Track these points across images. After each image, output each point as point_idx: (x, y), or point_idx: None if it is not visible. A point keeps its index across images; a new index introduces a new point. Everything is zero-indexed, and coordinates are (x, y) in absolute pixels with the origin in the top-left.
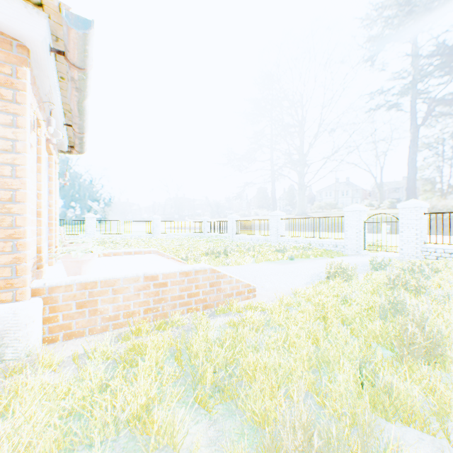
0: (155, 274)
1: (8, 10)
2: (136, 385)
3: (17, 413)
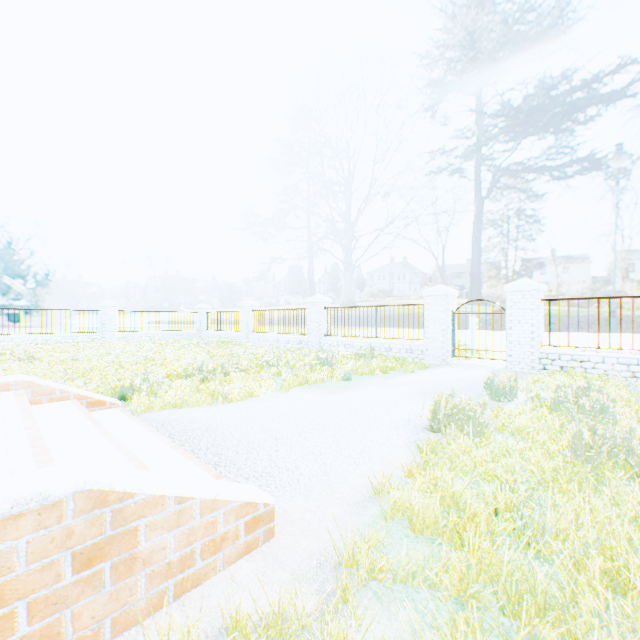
0: None
1: None
2: None
3: None
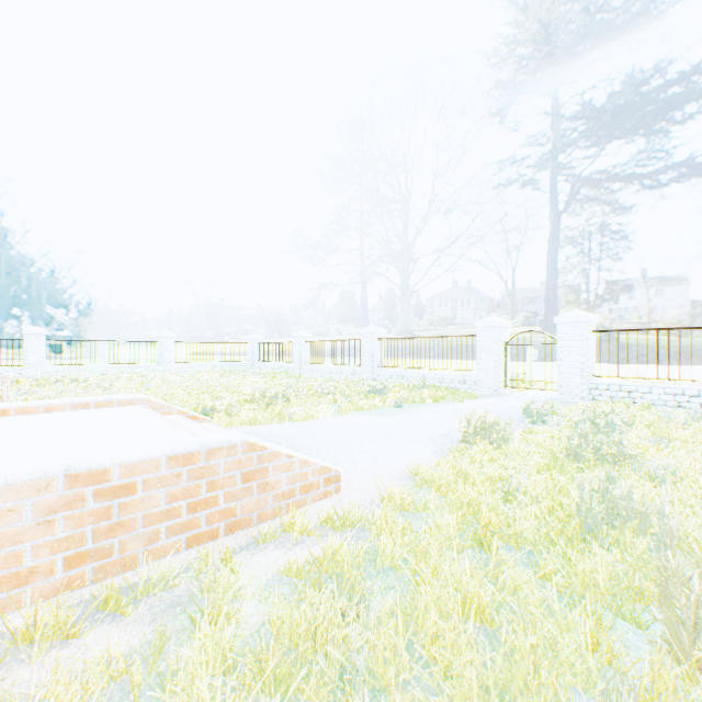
0: (99, 467)
1: None
2: None
3: None
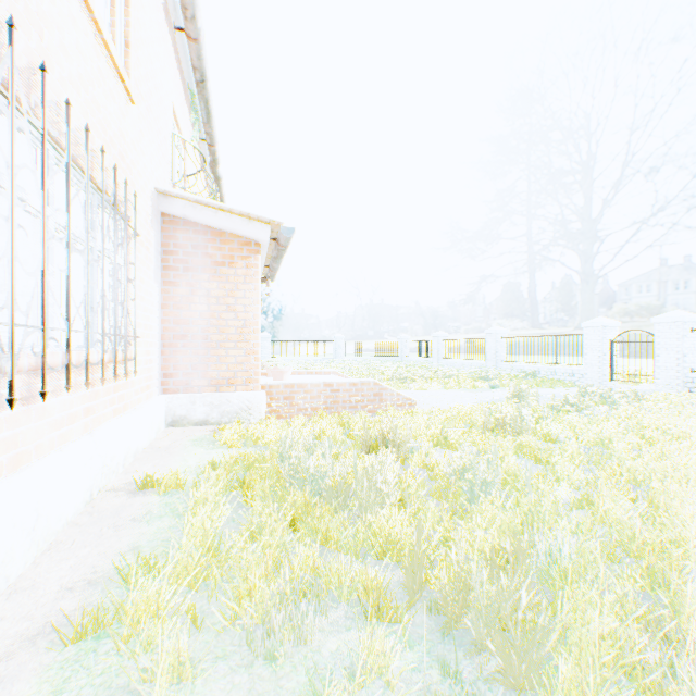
0: (331, 382)
1: (253, 230)
2: (320, 424)
3: (272, 427)
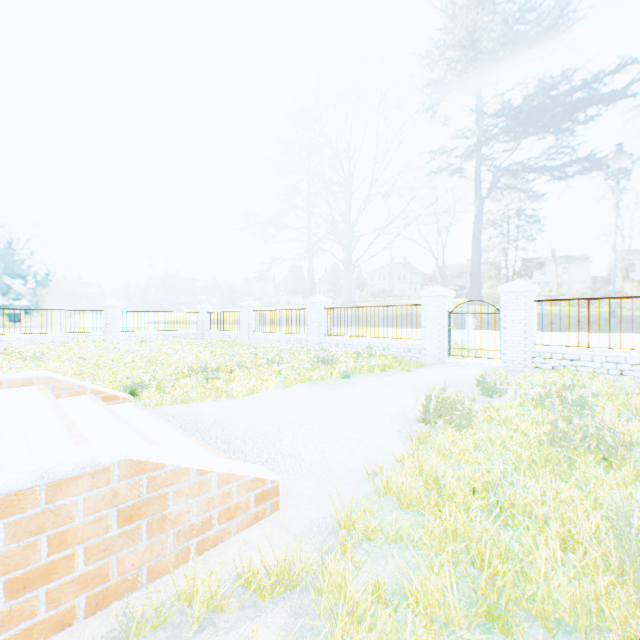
0: None
1: None
2: None
3: None
